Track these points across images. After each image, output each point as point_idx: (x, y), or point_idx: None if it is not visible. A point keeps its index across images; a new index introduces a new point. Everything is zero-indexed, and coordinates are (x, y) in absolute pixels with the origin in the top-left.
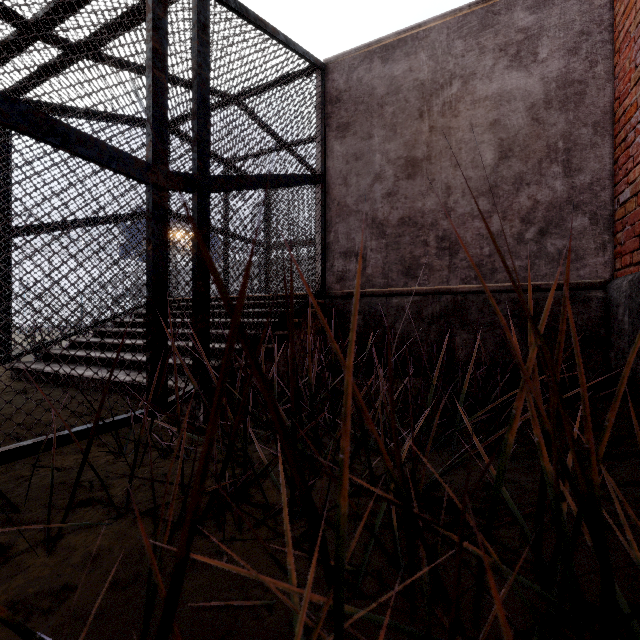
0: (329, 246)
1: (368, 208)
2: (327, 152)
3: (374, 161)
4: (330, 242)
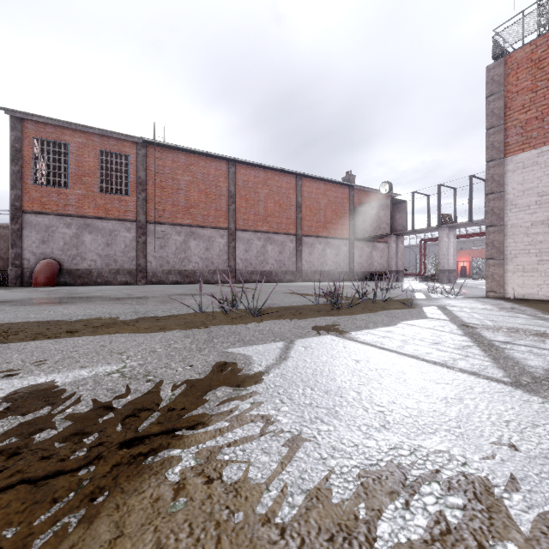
0: None
1: None
2: None
3: (1, 246)
4: None
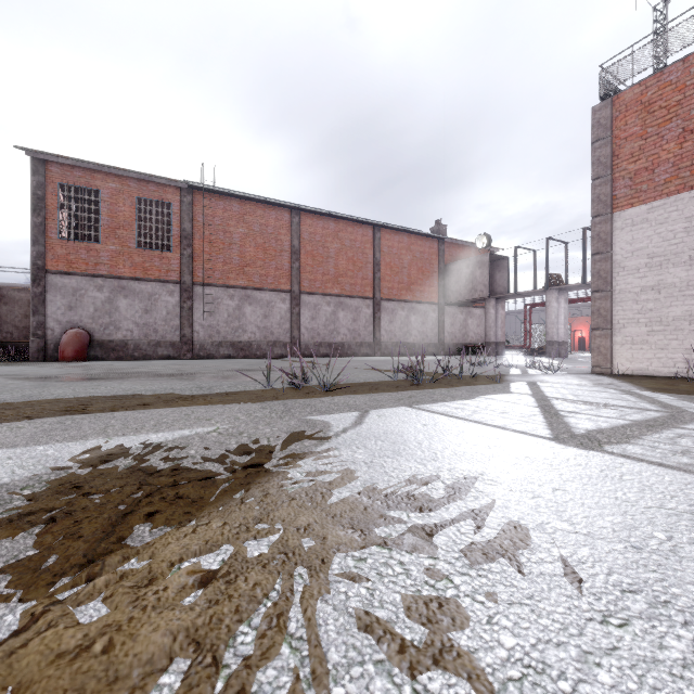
0: (1, 330)
1: (14, 323)
2: (1, 308)
3: (16, 313)
4: (2, 329)
